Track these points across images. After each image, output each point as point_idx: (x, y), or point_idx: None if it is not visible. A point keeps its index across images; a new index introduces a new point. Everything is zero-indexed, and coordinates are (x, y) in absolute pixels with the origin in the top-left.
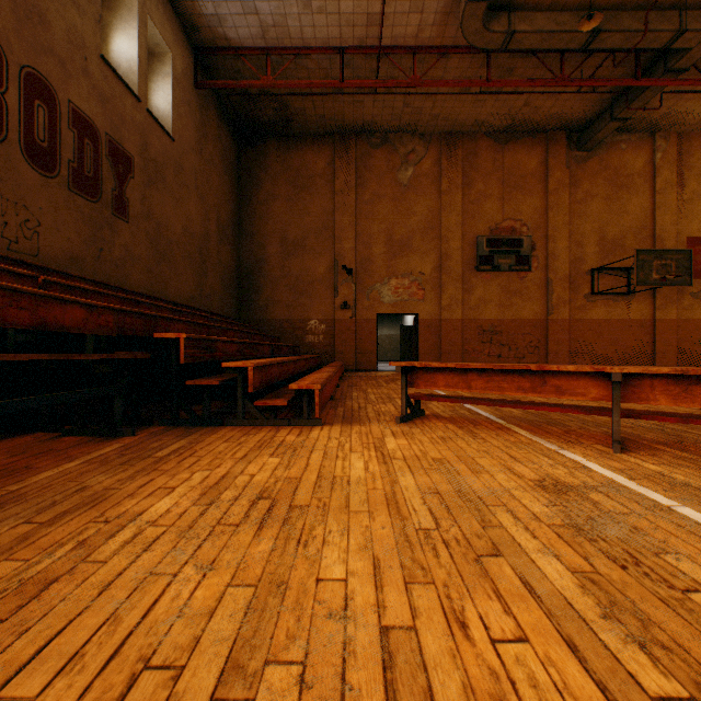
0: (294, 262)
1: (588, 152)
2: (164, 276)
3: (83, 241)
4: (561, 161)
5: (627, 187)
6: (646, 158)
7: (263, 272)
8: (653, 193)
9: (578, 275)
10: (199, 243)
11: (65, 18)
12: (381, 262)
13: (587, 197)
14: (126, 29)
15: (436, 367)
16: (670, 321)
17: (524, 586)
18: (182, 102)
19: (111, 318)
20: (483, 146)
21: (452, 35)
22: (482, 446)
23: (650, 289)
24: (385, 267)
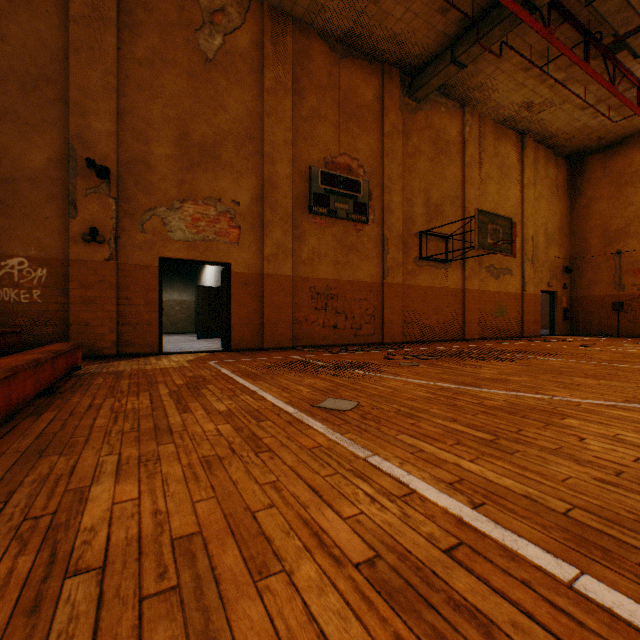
0: None
1: (417, 104)
2: None
3: None
4: (396, 103)
5: (445, 153)
6: (459, 129)
7: None
8: (463, 165)
9: (409, 236)
10: None
11: None
12: (169, 171)
13: (417, 152)
14: None
15: None
16: (474, 292)
17: None
18: None
19: None
20: (317, 48)
21: None
22: None
23: (470, 257)
24: (175, 181)
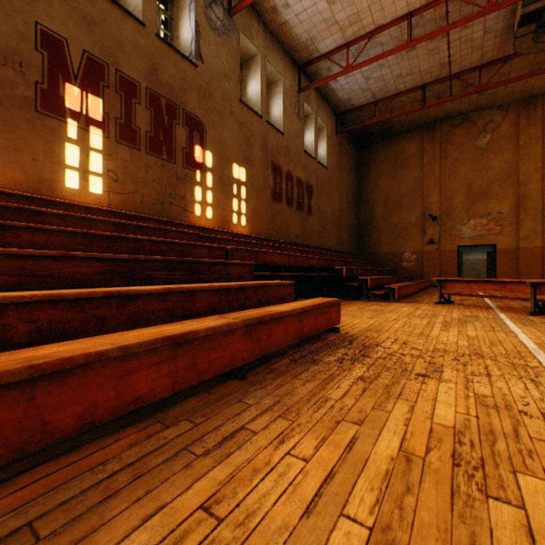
0: (393, 216)
1: None
2: (323, 236)
3: (299, 229)
4: None
5: None
6: None
7: (372, 224)
8: None
9: None
10: (338, 215)
11: (294, 145)
12: (461, 208)
13: None
14: (310, 129)
15: (455, 280)
16: None
17: (429, 320)
18: (330, 147)
19: (321, 261)
20: None
21: (512, 48)
22: (463, 310)
23: None
24: (464, 212)
